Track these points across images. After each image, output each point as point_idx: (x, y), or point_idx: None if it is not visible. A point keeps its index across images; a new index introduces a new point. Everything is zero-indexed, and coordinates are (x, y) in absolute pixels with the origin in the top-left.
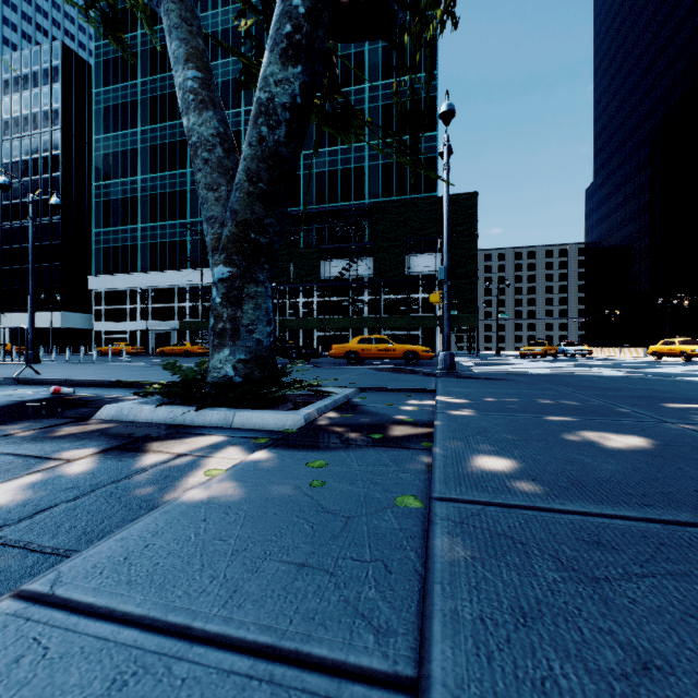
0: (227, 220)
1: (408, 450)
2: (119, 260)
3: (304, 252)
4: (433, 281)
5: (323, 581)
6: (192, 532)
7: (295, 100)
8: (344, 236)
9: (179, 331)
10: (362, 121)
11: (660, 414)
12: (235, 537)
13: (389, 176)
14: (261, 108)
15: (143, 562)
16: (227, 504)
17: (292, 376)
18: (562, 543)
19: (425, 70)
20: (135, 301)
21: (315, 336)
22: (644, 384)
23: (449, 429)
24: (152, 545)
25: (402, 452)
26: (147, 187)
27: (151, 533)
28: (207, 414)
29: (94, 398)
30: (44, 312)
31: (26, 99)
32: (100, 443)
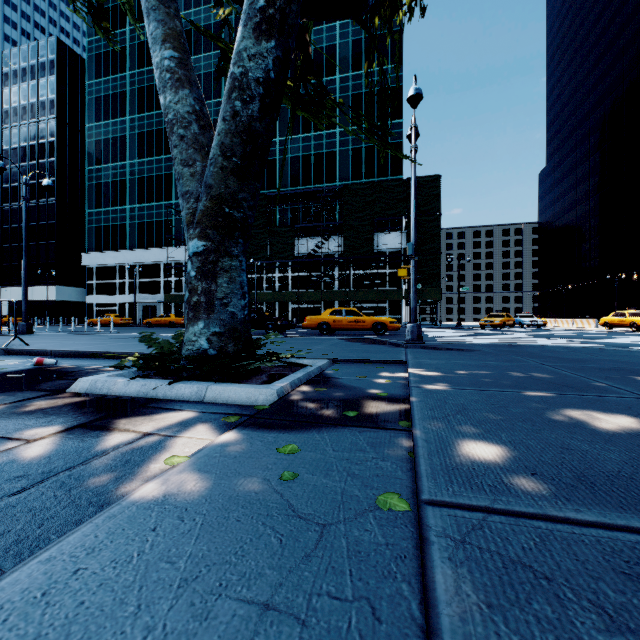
0: (202, 195)
1: (385, 432)
2: (109, 238)
3: (280, 231)
4: (399, 258)
5: (292, 638)
6: (135, 549)
7: (268, 75)
8: (316, 215)
9: (164, 303)
10: (334, 102)
11: (639, 389)
12: (186, 557)
13: (359, 160)
14: (234, 83)
15: (64, 600)
16: (184, 505)
17: (267, 347)
18: (598, 579)
19: (392, 62)
20: (124, 276)
21: (290, 308)
22: (605, 355)
23: (427, 406)
24: (82, 571)
25: (380, 433)
26: (135, 171)
27: (85, 551)
28: (180, 388)
29: (74, 369)
30: (40, 286)
31: (24, 91)
32: (67, 420)
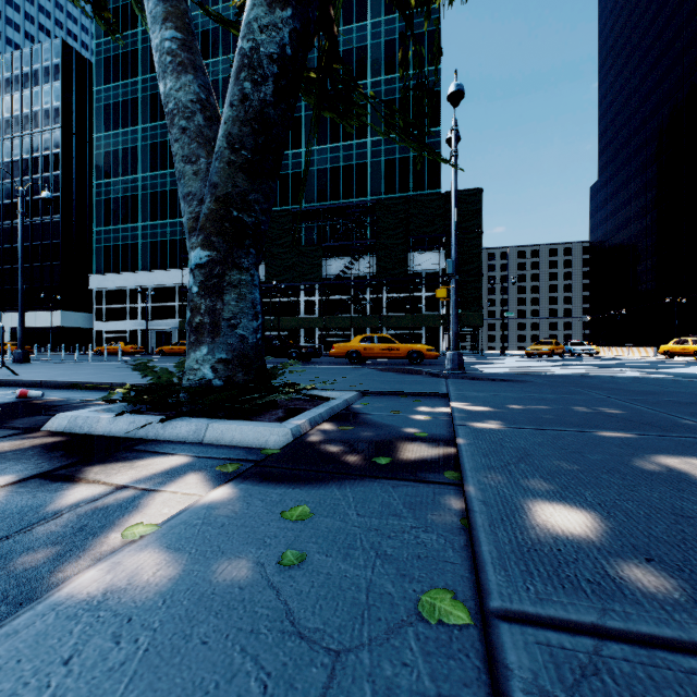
0: (205, 196)
1: (427, 486)
2: (119, 258)
3: (306, 250)
4: (436, 280)
5: None
6: None
7: (283, 51)
8: (346, 233)
9: (179, 330)
10: (364, 96)
11: None
12: None
13: (392, 172)
14: (243, 60)
15: None
16: (128, 611)
17: (288, 377)
18: None
19: (429, 64)
20: (136, 300)
21: (317, 335)
22: (676, 386)
23: (479, 451)
24: None
25: (420, 488)
26: (148, 185)
27: None
28: (175, 426)
29: (61, 403)
30: (44, 311)
31: (27, 98)
32: (26, 467)
